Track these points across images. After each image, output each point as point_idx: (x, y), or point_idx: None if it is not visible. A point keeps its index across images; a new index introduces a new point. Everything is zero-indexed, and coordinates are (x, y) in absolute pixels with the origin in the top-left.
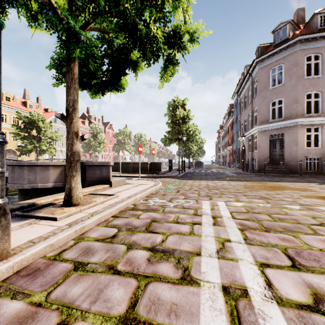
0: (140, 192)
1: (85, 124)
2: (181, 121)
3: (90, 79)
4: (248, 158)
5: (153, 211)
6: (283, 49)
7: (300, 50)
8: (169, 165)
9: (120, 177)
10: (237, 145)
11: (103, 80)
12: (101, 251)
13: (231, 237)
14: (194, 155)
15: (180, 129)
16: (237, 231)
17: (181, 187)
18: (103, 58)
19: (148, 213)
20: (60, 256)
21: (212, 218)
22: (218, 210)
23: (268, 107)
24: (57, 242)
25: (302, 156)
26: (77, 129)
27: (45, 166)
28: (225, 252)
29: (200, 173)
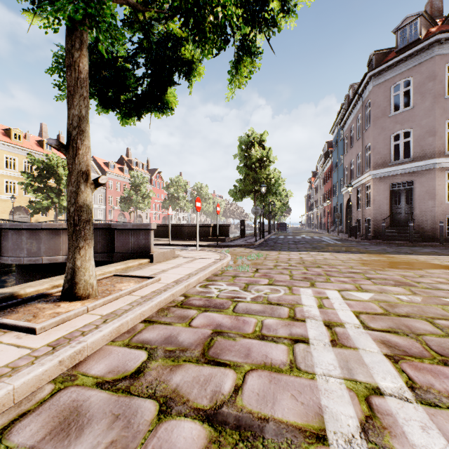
0: (196, 272)
1: (123, 172)
2: (258, 164)
3: (117, 92)
4: (356, 218)
5: (217, 310)
6: (411, 54)
7: (438, 55)
8: (241, 229)
9: (169, 247)
10: (338, 200)
11: (138, 94)
12: (101, 420)
13: (379, 380)
14: (276, 214)
15: (256, 177)
16: (385, 362)
17: (261, 263)
18: (135, 54)
19: (207, 313)
20: (3, 438)
21: (325, 326)
22: (332, 309)
23: (388, 142)
24: (9, 396)
25: (441, 215)
26: (87, 167)
27: (54, 230)
28: (383, 432)
29: (287, 240)
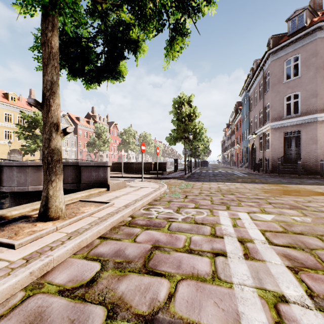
0: (141, 198)
1: (89, 124)
2: (187, 118)
3: (82, 64)
4: (259, 157)
5: (156, 228)
6: (299, 37)
7: (319, 38)
8: (174, 165)
9: (122, 178)
10: (245, 144)
11: (97, 66)
12: None
13: (284, 289)
14: (200, 155)
15: (185, 127)
16: (287, 273)
17: (189, 191)
18: (95, 35)
19: (148, 231)
20: None
21: (239, 242)
22: (243, 227)
23: (282, 102)
24: None
25: (322, 155)
26: (57, 120)
27: (37, 166)
28: None
29: (208, 173)
